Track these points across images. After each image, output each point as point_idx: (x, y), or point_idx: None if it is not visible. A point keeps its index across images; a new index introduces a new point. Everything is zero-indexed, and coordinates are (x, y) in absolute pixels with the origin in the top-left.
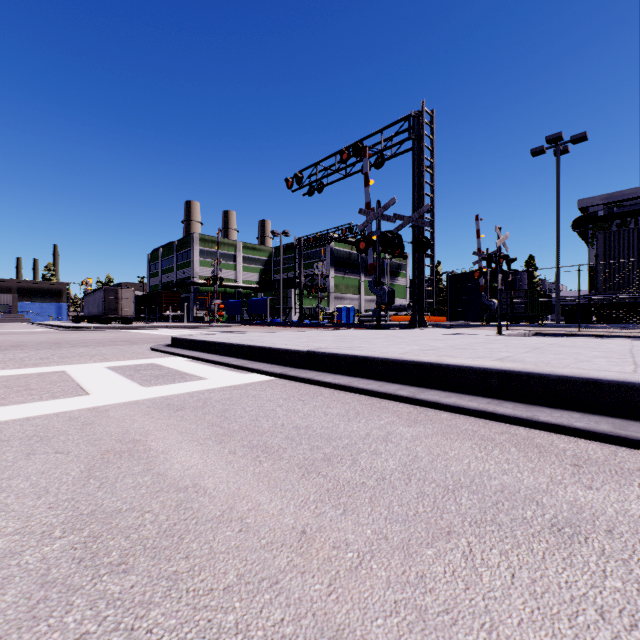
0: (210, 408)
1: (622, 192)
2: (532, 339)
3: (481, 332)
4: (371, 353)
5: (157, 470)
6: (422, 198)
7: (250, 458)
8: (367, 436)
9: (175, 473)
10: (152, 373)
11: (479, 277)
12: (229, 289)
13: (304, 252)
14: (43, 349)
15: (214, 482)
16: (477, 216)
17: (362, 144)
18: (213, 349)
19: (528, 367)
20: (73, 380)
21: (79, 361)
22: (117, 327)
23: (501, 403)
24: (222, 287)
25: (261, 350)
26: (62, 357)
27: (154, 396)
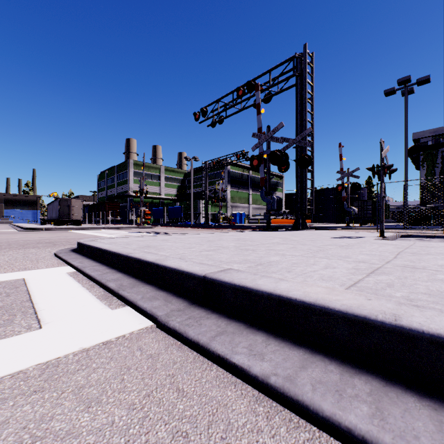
0: None
1: None
2: (439, 245)
3: (361, 234)
4: (313, 293)
5: None
6: (304, 123)
7: None
8: None
9: None
10: None
11: (342, 190)
12: (155, 200)
13: (209, 173)
14: None
15: None
16: (340, 144)
17: (254, 82)
18: (105, 258)
19: None
20: None
21: None
22: (64, 228)
23: None
24: (150, 198)
25: (148, 266)
26: None
27: None
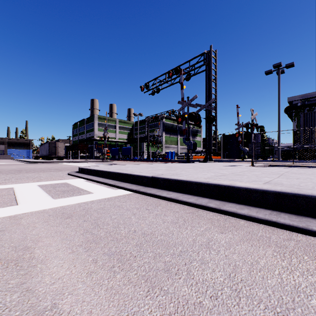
0: (89, 216)
1: (310, 93)
2: (273, 169)
3: (242, 164)
4: (189, 178)
5: (28, 284)
6: (210, 95)
7: (107, 268)
8: (194, 243)
9: (41, 288)
10: (62, 189)
11: (238, 136)
12: (112, 142)
13: (150, 124)
14: (10, 174)
15: (71, 302)
16: (237, 105)
17: (179, 68)
18: (100, 174)
19: (293, 189)
20: (14, 194)
21: (25, 181)
22: (55, 161)
23: (279, 214)
24: (109, 141)
25: (125, 175)
26: (17, 179)
27: (57, 206)
